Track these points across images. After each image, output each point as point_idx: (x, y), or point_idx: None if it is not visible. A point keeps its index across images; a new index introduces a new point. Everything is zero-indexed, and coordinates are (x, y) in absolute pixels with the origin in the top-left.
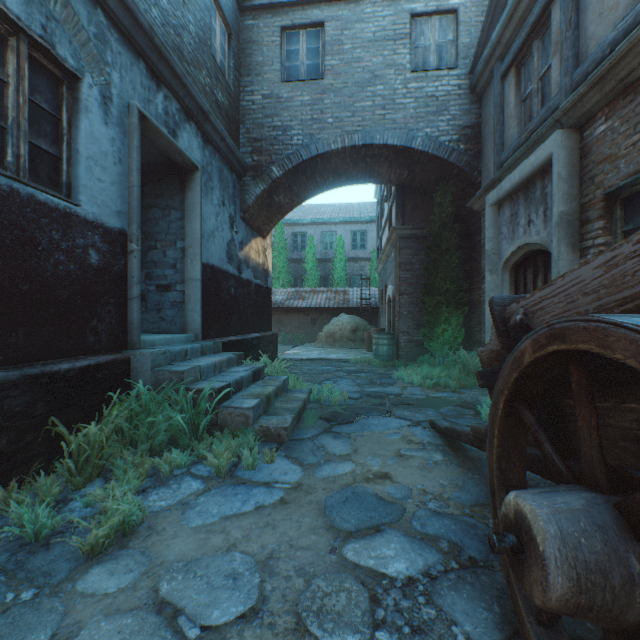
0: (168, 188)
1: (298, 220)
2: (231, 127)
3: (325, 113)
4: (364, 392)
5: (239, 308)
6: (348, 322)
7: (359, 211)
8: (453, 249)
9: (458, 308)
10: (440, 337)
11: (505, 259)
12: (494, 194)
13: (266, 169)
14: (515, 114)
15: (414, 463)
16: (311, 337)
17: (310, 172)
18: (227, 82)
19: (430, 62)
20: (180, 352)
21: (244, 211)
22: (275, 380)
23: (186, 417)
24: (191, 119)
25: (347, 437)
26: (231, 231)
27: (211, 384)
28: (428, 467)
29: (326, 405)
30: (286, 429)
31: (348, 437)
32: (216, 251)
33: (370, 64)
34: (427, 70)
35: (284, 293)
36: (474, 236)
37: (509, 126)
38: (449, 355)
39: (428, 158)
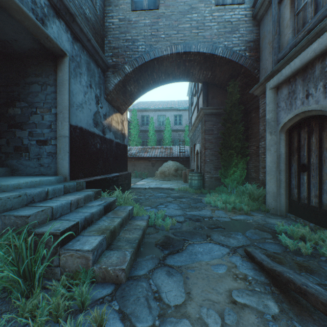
0: (45, 69)
1: (144, 108)
2: (97, 37)
3: (159, 31)
4: (187, 215)
5: (103, 157)
6: (172, 165)
7: (178, 104)
8: (239, 120)
9: (242, 157)
10: (232, 175)
11: (283, 124)
12: (275, 80)
13: (121, 67)
14: (290, 24)
15: (252, 318)
16: (152, 173)
17: (150, 71)
18: (94, 5)
19: (227, 0)
20: (39, 194)
21: (107, 94)
22: (122, 211)
23: (24, 264)
24: (60, 17)
25: (179, 273)
26: (97, 106)
27: (58, 225)
28: (269, 326)
29: (160, 229)
30: (123, 270)
31: (180, 273)
32: (84, 118)
33: (188, 0)
34: (225, 4)
35: (136, 149)
36: (250, 113)
37: (285, 34)
38: (238, 187)
39: (225, 61)
